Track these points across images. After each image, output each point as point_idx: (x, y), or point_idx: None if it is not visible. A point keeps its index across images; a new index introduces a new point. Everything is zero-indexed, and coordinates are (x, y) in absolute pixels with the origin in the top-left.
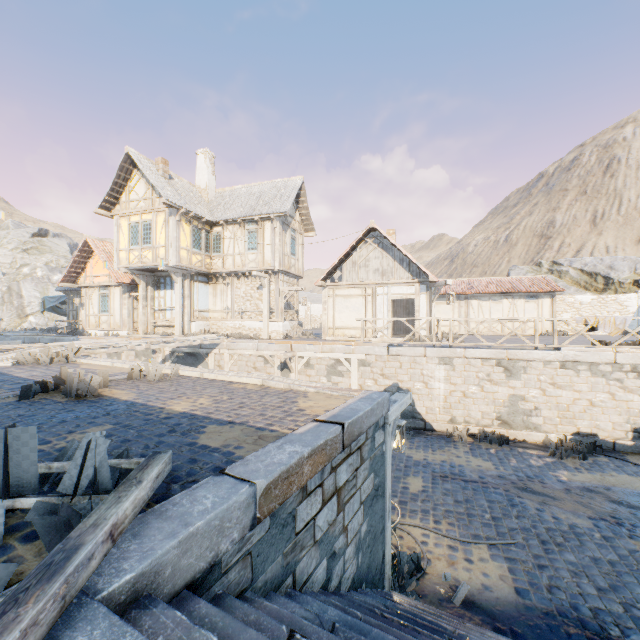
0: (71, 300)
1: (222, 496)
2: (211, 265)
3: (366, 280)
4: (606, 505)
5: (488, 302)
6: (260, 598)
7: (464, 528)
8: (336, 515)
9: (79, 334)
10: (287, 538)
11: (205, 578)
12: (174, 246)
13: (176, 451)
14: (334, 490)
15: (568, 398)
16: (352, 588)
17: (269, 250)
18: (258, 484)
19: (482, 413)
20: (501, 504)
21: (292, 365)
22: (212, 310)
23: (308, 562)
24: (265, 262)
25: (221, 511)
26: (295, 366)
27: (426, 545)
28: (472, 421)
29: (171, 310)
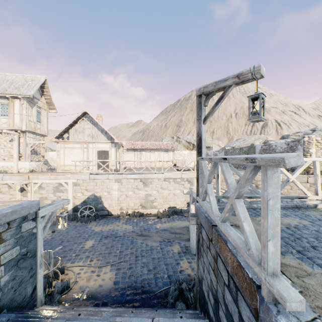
0: None
1: None
2: None
3: (83, 140)
4: (168, 235)
5: (149, 153)
6: None
7: (104, 260)
8: None
9: None
10: None
11: None
12: None
13: None
14: None
15: (166, 193)
16: None
17: (18, 117)
18: None
19: (134, 203)
20: (127, 244)
21: (29, 188)
22: None
23: None
24: (15, 124)
25: None
26: (31, 189)
27: (79, 274)
28: (130, 208)
29: None
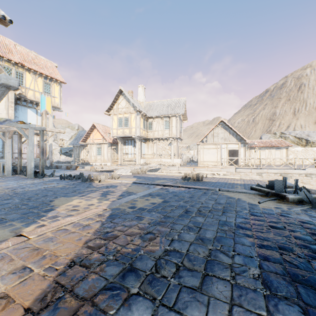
0: (76, 149)
1: None
2: (147, 135)
3: (217, 142)
4: None
5: (259, 150)
6: None
7: None
8: None
9: (88, 164)
10: None
11: None
12: (138, 127)
13: None
14: None
15: (308, 187)
16: None
17: (174, 129)
18: None
19: None
20: None
21: None
22: (146, 154)
23: None
24: (173, 134)
25: None
26: None
27: None
28: None
29: (131, 154)
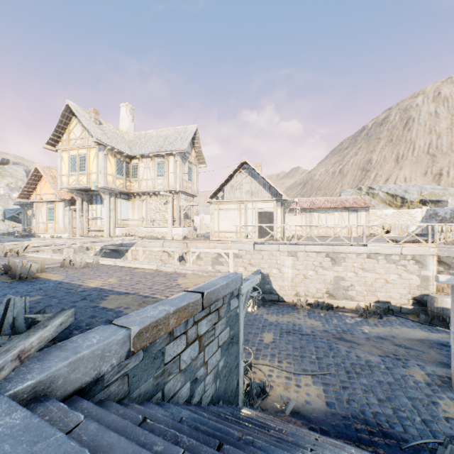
0: (26, 212)
1: (105, 336)
2: (130, 187)
3: (240, 198)
4: (391, 347)
5: (325, 214)
6: (133, 403)
7: (297, 365)
8: (198, 353)
9: (31, 236)
10: (157, 366)
11: (91, 389)
12: (102, 173)
13: (83, 311)
14: (196, 337)
15: (372, 278)
16: (211, 403)
17: (172, 176)
18: (132, 329)
19: (316, 289)
20: (323, 349)
21: (187, 258)
22: (131, 219)
23: (175, 383)
24: (169, 185)
25: (103, 345)
26: (189, 258)
27: (271, 377)
28: (310, 295)
29: (101, 219)
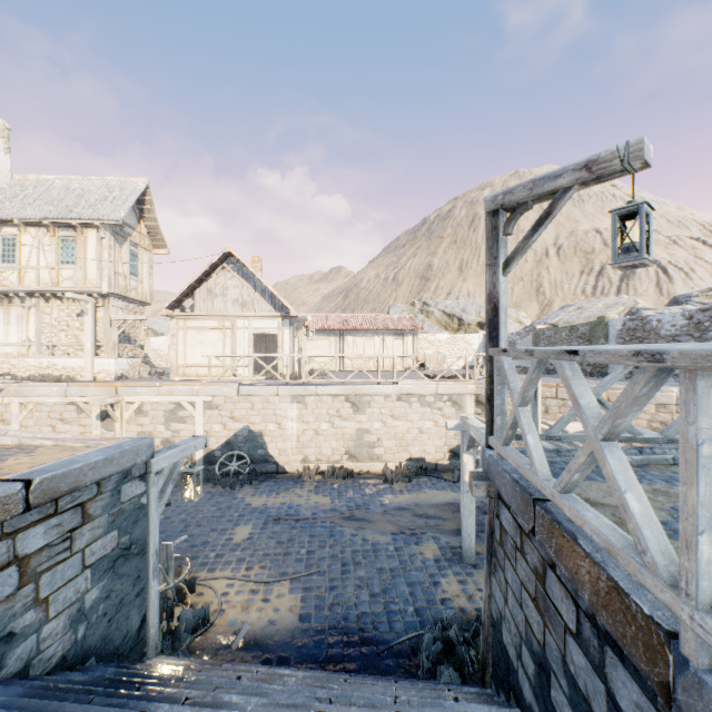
0: None
1: None
2: None
3: (224, 311)
4: (410, 519)
5: (362, 339)
6: None
7: (275, 568)
8: (17, 589)
9: None
10: None
11: None
12: None
13: None
14: (11, 560)
15: (404, 428)
16: (62, 668)
17: (94, 266)
18: None
19: (333, 449)
20: (322, 536)
21: (117, 413)
22: (2, 343)
23: None
24: (88, 281)
25: None
26: (122, 414)
27: (227, 595)
28: (324, 458)
29: None
